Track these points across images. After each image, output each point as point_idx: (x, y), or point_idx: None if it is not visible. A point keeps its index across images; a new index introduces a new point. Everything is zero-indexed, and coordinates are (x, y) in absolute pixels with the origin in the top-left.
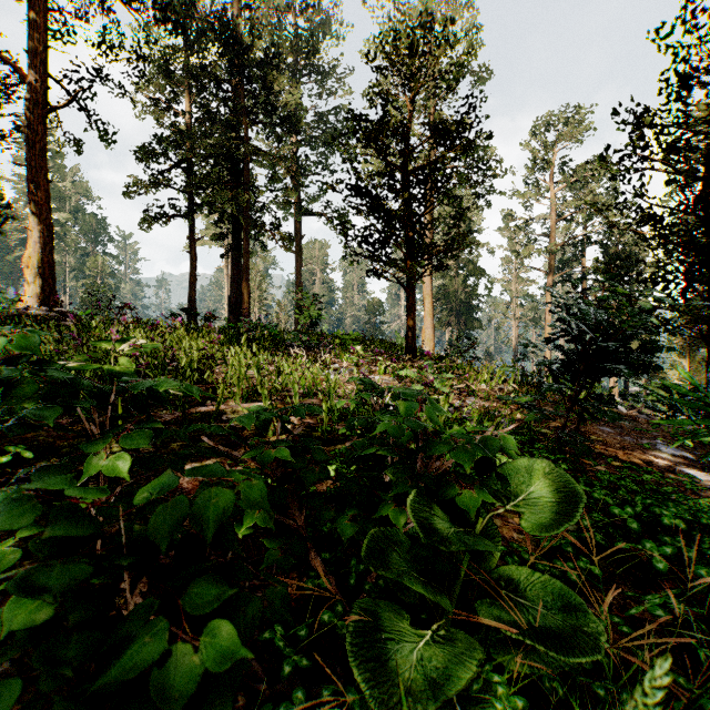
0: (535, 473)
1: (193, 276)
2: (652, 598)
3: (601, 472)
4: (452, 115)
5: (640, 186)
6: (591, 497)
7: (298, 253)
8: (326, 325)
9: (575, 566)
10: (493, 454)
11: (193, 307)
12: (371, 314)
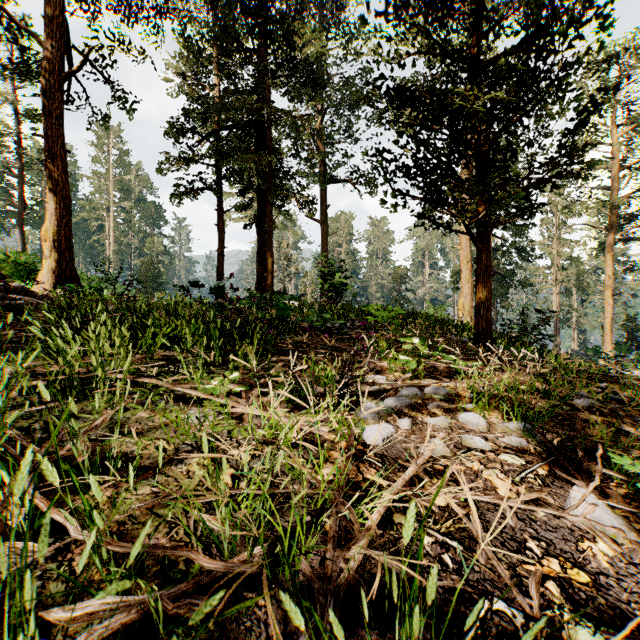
0: None
1: (220, 248)
2: None
3: None
4: None
5: None
6: None
7: (324, 222)
8: (353, 295)
9: None
10: None
11: (221, 279)
12: (396, 282)
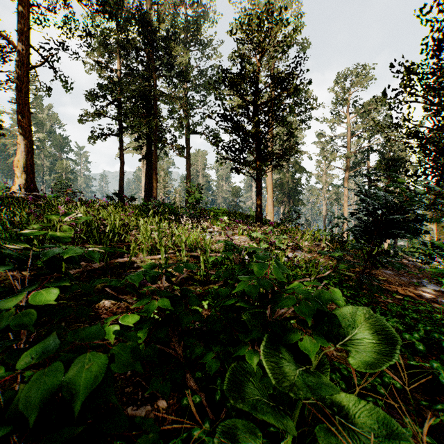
0: (358, 319)
1: (122, 173)
2: (441, 408)
3: (390, 304)
4: (285, 69)
5: (407, 114)
6: None
7: (188, 158)
8: (205, 203)
9: (382, 381)
10: (326, 305)
11: (122, 192)
12: (233, 196)
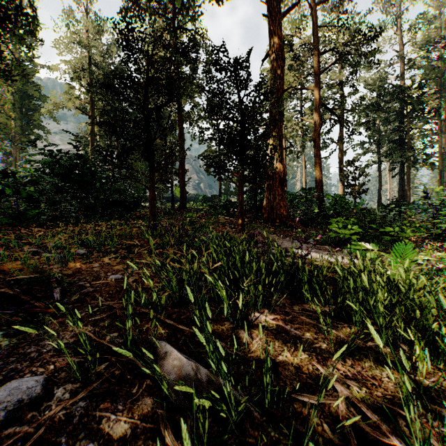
0: None
1: (380, 186)
2: None
3: None
4: None
5: None
6: None
7: (440, 162)
8: None
9: None
10: None
11: (380, 199)
12: None
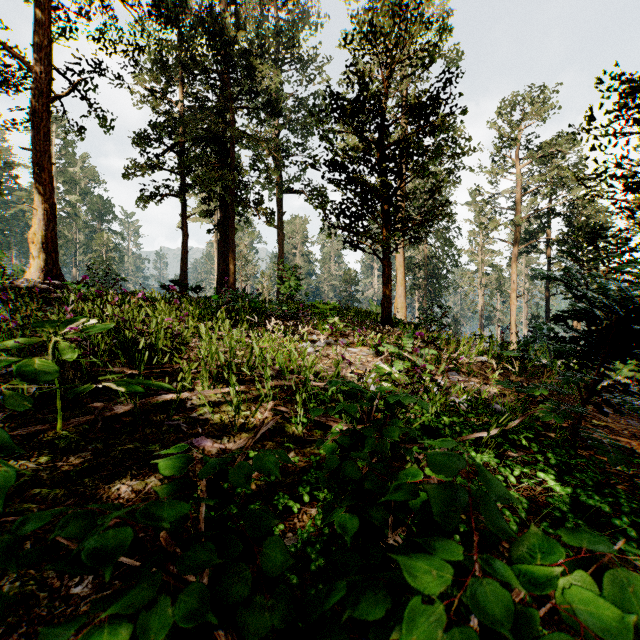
0: None
1: (185, 250)
2: None
3: None
4: (427, 91)
5: (621, 155)
6: (632, 521)
7: (280, 228)
8: (305, 294)
9: None
10: None
11: (185, 278)
12: (346, 283)
